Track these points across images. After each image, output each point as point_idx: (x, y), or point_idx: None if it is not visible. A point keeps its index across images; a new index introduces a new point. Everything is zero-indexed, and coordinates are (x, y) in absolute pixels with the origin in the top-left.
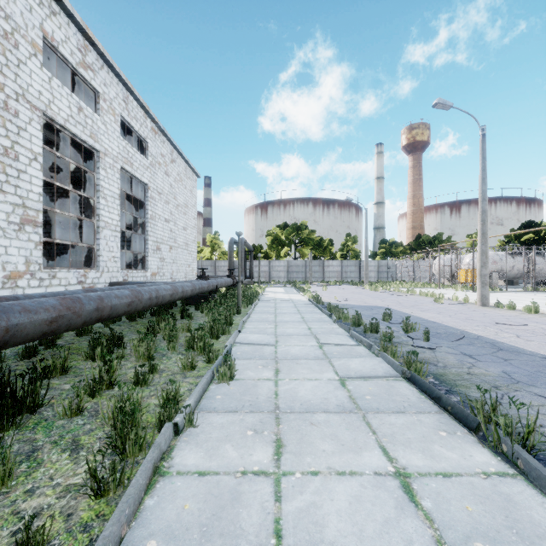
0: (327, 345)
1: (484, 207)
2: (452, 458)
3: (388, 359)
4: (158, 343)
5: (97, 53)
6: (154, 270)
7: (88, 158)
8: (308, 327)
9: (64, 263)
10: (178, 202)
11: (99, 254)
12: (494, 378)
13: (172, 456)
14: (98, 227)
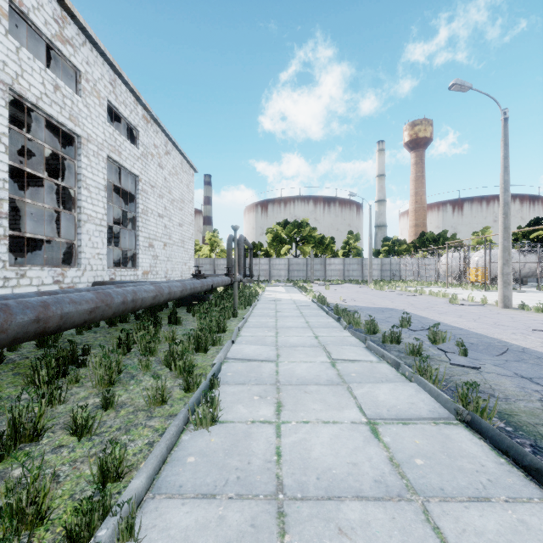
0: (340, 361)
1: (506, 199)
2: None
3: (429, 388)
4: (131, 358)
5: (78, 27)
6: (146, 268)
7: (69, 144)
8: (314, 334)
9: (50, 260)
10: (173, 197)
11: (80, 251)
12: None
13: None
14: (79, 220)
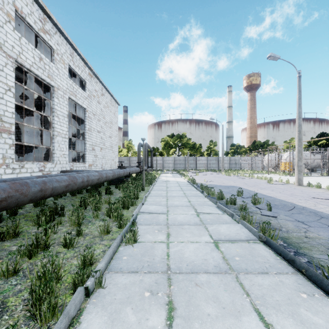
0: (202, 213)
1: (300, 122)
2: (320, 324)
3: (247, 226)
4: (87, 212)
5: (52, 23)
6: (91, 162)
7: (47, 91)
8: (188, 200)
9: (34, 158)
10: (106, 120)
11: (54, 152)
12: (326, 241)
13: (80, 321)
14: (53, 135)
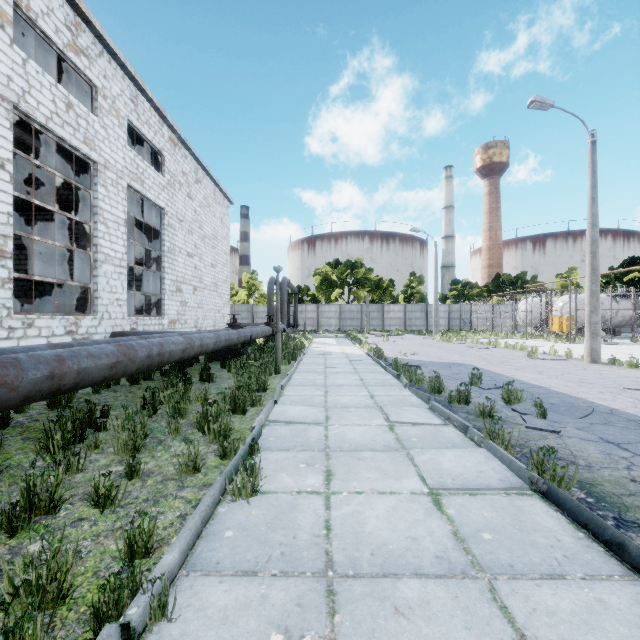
0: (400, 424)
1: (594, 235)
2: None
3: (500, 454)
4: (158, 420)
5: (94, 35)
6: (173, 316)
7: (84, 172)
8: (370, 394)
9: (60, 307)
10: (205, 233)
11: (97, 296)
12: None
13: None
14: (96, 261)
